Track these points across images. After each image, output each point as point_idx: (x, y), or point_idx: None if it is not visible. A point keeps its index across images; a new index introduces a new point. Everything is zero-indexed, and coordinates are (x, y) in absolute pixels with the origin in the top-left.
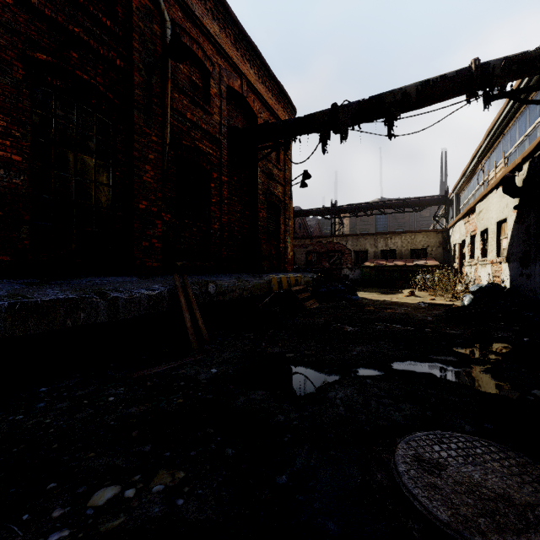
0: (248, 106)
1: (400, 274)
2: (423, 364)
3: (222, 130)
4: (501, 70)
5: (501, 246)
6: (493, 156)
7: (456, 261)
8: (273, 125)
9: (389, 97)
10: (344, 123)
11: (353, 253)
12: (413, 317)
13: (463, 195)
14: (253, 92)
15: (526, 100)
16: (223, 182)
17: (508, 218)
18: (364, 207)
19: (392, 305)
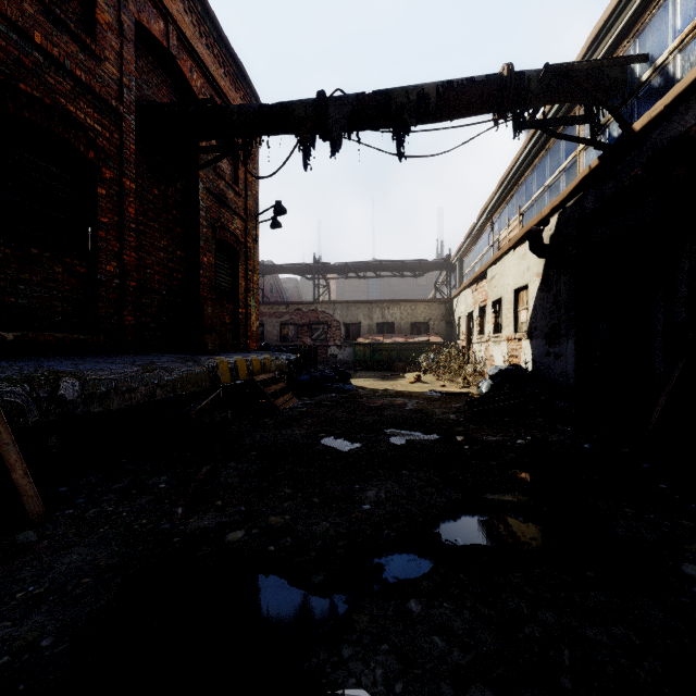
0: (181, 76)
1: (400, 354)
2: (487, 518)
3: (124, 95)
4: (540, 82)
5: (519, 319)
6: (504, 212)
7: (462, 337)
8: (224, 109)
9: (400, 95)
10: (337, 124)
11: (343, 326)
12: (432, 416)
13: (468, 259)
14: (190, 55)
15: (559, 134)
16: (126, 190)
17: (530, 284)
18: (356, 267)
19: (399, 396)
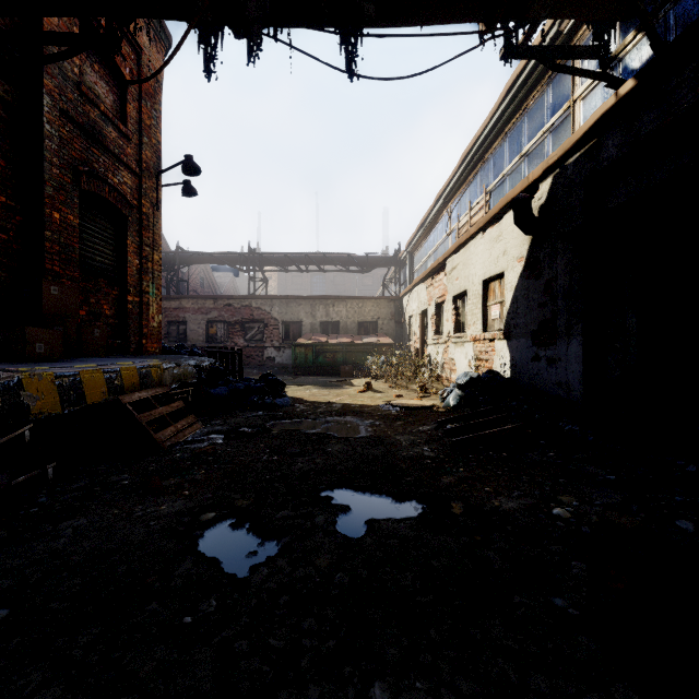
0: None
1: (346, 356)
2: None
3: None
4: None
5: (489, 316)
6: (465, 195)
7: (414, 338)
8: None
9: None
10: None
11: (282, 325)
12: (398, 451)
13: (419, 254)
14: None
15: (560, 65)
16: None
17: (507, 271)
18: (298, 260)
19: (347, 413)
